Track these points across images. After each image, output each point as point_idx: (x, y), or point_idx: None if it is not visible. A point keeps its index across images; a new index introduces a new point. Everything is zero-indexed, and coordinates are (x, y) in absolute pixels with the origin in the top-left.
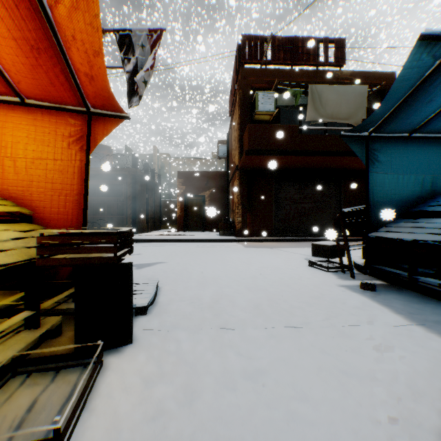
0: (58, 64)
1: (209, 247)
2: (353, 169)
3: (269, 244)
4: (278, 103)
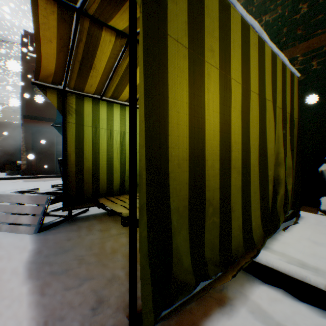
0: None
1: None
2: None
3: (48, 179)
4: None
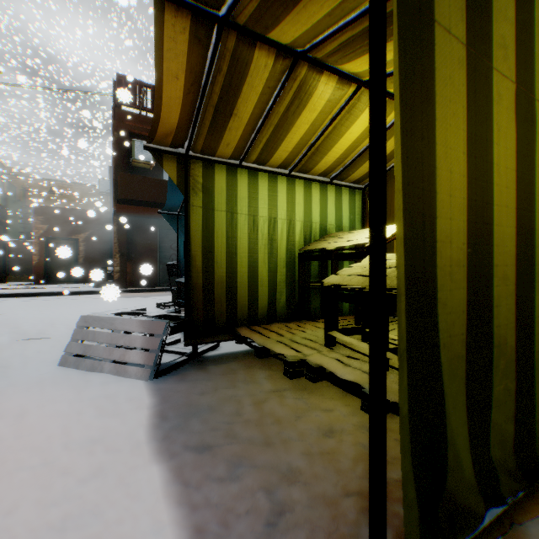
0: None
1: (71, 299)
2: None
3: (148, 294)
4: None
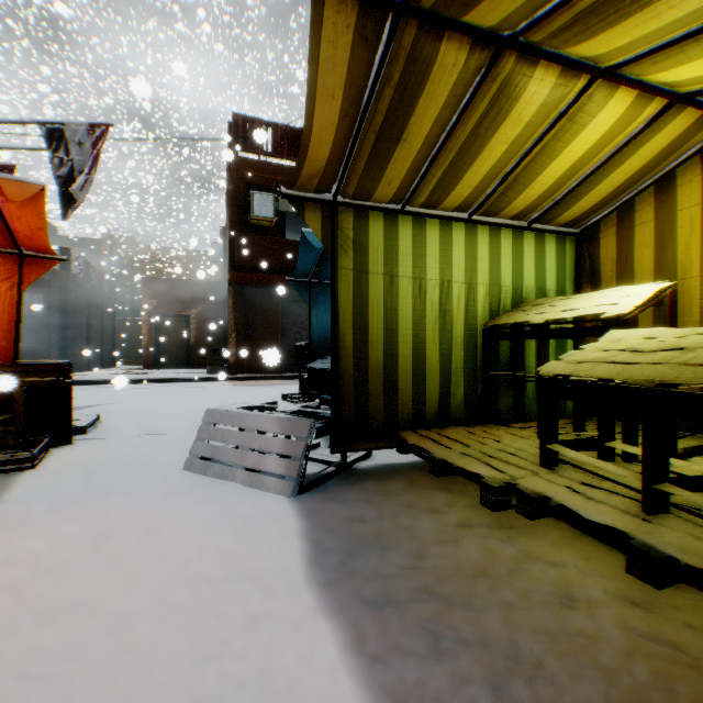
0: None
1: (183, 387)
2: None
3: (269, 382)
4: (281, 208)
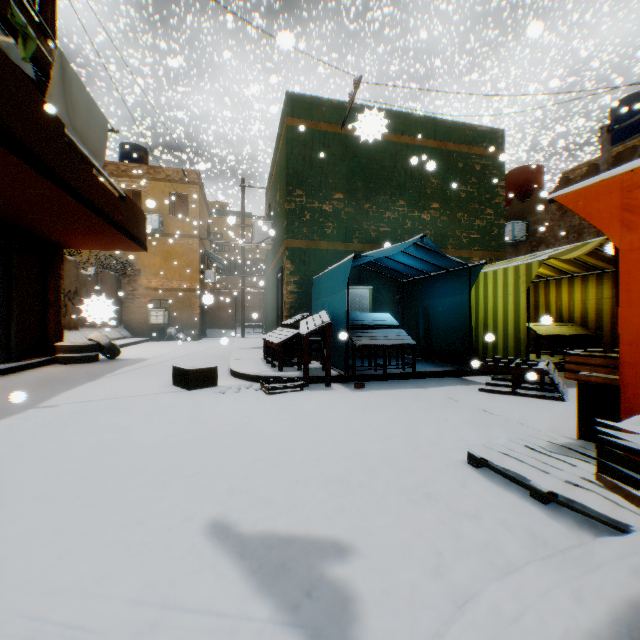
0: None
1: None
2: (43, 235)
3: None
4: None
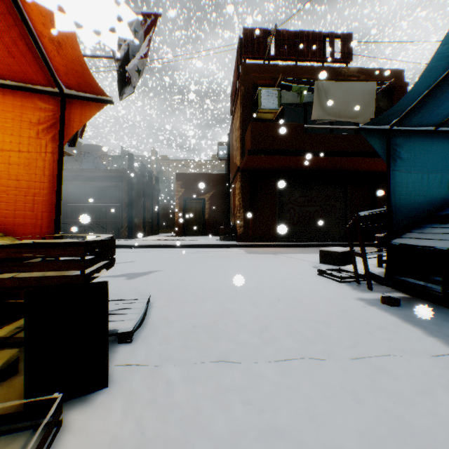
0: (14, 26)
1: (209, 253)
2: (360, 171)
3: (273, 250)
4: (282, 101)
